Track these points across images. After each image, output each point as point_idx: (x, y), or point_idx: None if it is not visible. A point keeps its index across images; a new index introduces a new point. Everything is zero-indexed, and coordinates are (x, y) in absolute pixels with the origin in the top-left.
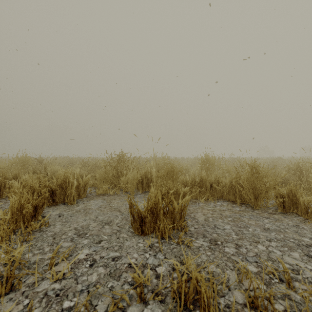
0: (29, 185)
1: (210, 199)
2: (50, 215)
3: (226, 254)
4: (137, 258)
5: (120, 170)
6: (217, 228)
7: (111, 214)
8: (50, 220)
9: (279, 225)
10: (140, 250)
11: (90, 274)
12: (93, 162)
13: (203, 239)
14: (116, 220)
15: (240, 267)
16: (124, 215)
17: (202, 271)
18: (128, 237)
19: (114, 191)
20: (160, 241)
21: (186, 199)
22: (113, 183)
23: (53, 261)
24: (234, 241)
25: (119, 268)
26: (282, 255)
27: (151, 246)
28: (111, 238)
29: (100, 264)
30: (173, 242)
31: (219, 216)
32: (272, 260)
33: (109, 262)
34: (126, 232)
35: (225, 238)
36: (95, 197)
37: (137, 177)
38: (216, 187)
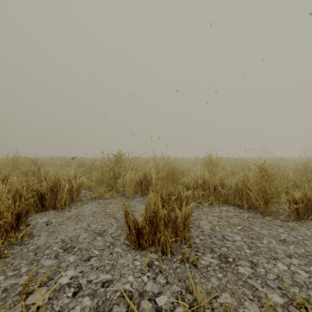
0: (15, 188)
1: (214, 203)
2: (37, 223)
3: (241, 277)
4: (132, 282)
5: (118, 172)
6: (226, 240)
7: (106, 222)
8: (35, 229)
9: (296, 236)
10: (137, 271)
11: (71, 308)
12: (90, 162)
13: (211, 254)
14: (110, 229)
15: (261, 296)
16: (120, 222)
17: (214, 303)
18: (123, 252)
19: (110, 194)
20: (160, 258)
21: (190, 206)
22: (110, 185)
23: (26, 289)
24: (248, 257)
25: (109, 298)
26: (309, 278)
27: (150, 265)
28: (103, 253)
29: (86, 293)
30: (176, 259)
31: (226, 224)
32: (298, 285)
33: (97, 288)
34: (120, 246)
35: (237, 253)
36: (90, 201)
37: (135, 179)
38: (221, 190)
